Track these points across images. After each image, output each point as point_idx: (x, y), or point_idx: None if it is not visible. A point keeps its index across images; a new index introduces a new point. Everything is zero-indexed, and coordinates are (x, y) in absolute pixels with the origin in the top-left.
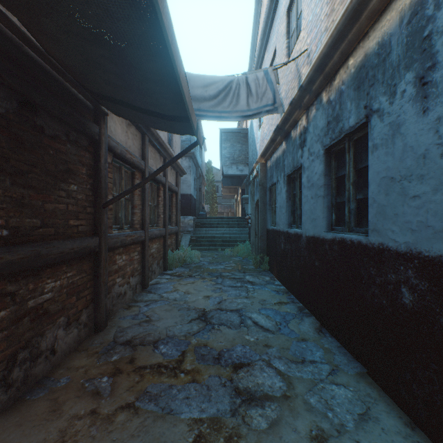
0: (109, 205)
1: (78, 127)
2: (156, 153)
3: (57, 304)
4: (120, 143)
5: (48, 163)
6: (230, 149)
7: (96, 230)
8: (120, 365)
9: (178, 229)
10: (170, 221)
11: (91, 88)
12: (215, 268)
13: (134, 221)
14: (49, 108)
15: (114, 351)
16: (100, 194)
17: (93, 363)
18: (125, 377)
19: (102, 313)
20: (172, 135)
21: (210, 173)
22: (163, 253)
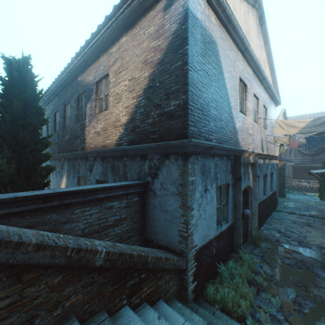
0: None
1: None
2: None
3: None
4: None
5: None
6: None
7: None
8: None
9: None
10: None
11: None
12: (304, 253)
13: None
14: None
15: None
16: None
17: None
18: None
19: None
20: None
21: None
22: None
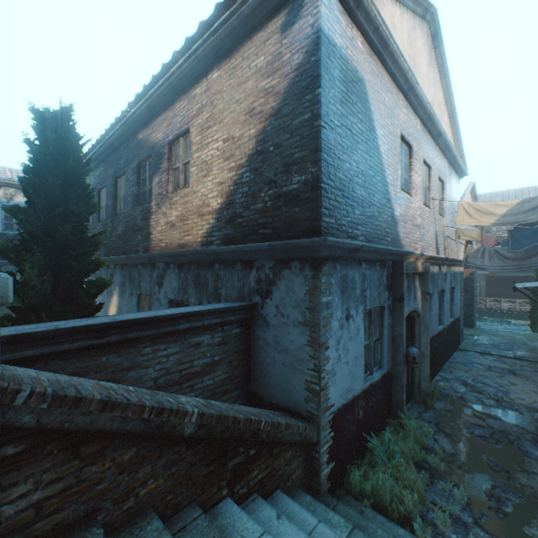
0: None
1: None
2: None
3: None
4: None
5: None
6: None
7: None
8: None
9: None
10: None
11: None
12: (505, 419)
13: None
14: None
15: None
16: None
17: None
18: None
19: None
20: None
21: None
22: None
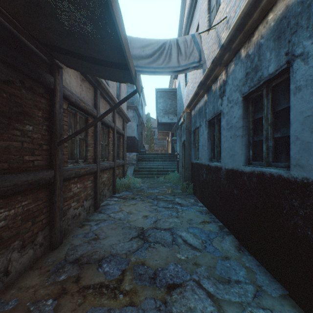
0: (65, 144)
1: (32, 75)
2: (107, 104)
3: (10, 231)
4: (74, 93)
5: (0, 105)
6: (163, 103)
7: (51, 164)
8: (66, 285)
9: (124, 162)
10: (118, 156)
11: (41, 39)
12: (152, 192)
13: (88, 157)
14: (0, 54)
15: (63, 270)
16: (55, 134)
17: (43, 283)
18: (69, 299)
19: (56, 234)
20: (120, 92)
21: (149, 122)
22: (112, 181)
